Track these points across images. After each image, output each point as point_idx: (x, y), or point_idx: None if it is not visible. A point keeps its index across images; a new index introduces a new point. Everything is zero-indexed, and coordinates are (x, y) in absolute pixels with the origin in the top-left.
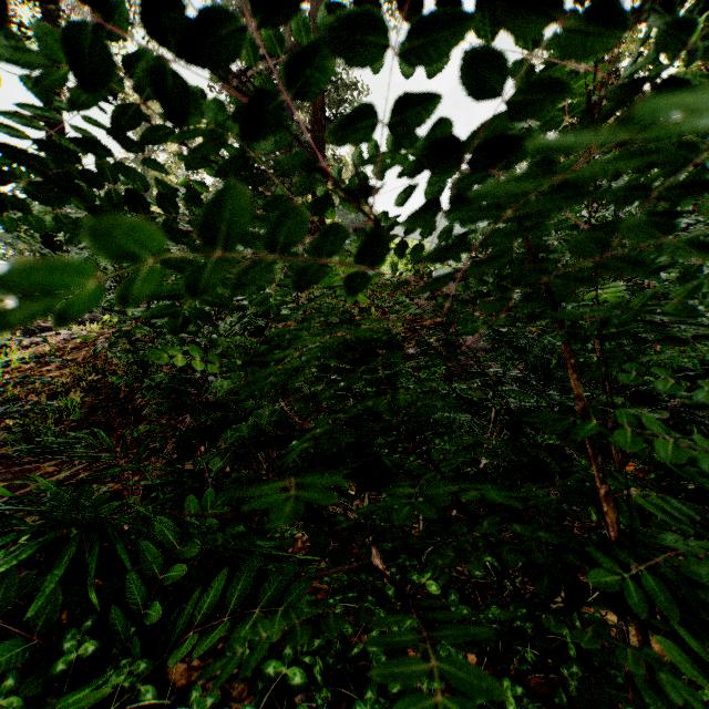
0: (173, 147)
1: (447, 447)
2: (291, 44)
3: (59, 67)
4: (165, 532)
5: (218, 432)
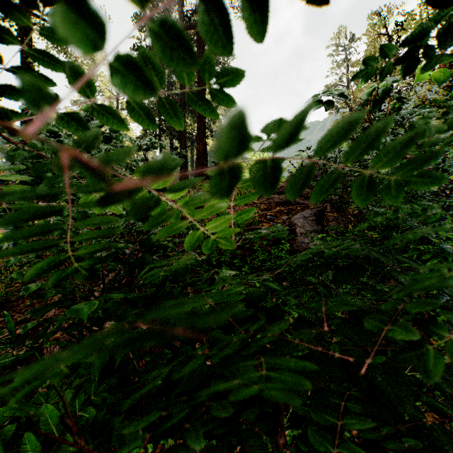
0: (108, 93)
1: (294, 313)
2: (184, 25)
3: (31, 39)
4: (49, 421)
5: (103, 323)
